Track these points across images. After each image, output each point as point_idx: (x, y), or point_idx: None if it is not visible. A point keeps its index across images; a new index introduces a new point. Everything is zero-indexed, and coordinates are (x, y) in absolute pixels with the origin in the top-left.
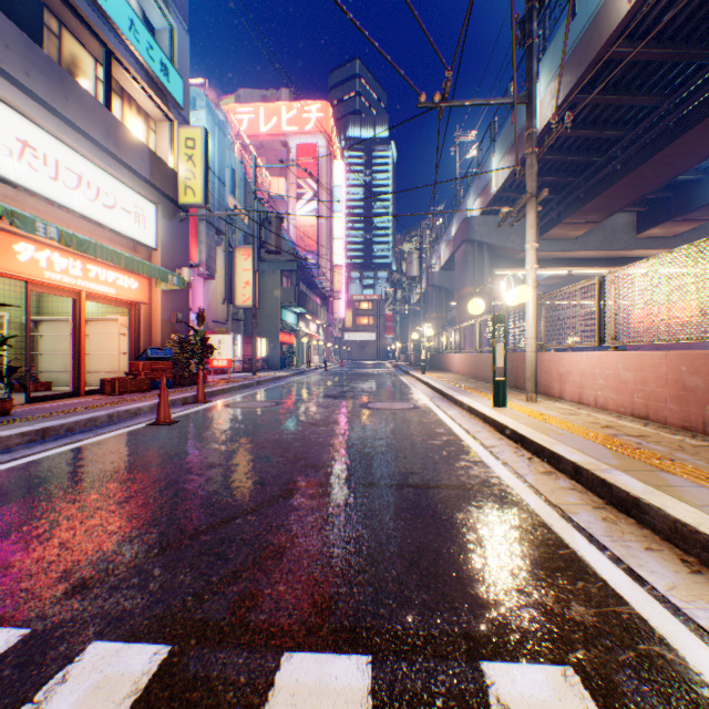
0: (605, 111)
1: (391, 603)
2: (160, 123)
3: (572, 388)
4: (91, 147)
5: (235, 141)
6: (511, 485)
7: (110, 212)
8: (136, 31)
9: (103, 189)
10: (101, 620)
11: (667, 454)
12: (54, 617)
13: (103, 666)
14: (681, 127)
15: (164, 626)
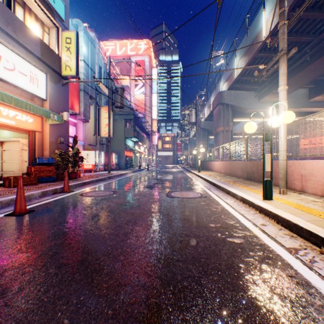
0: (304, 24)
1: None
2: (51, 29)
3: (315, 185)
4: None
5: (103, 56)
6: None
7: (9, 72)
8: None
9: (4, 57)
10: None
11: None
12: None
13: None
14: None
15: None
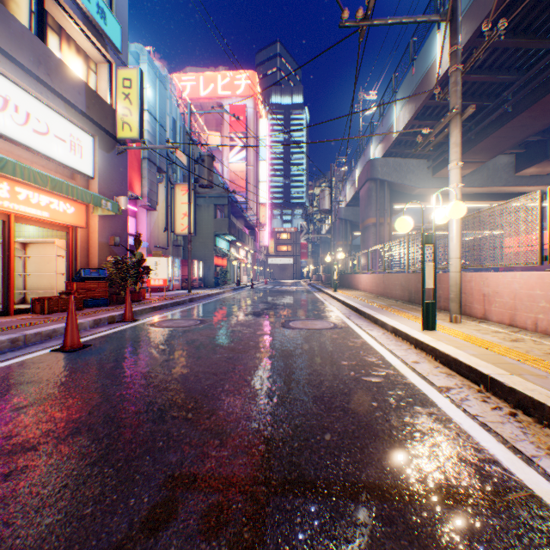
0: (501, 56)
1: None
2: (99, 65)
3: (500, 309)
4: (18, 71)
5: (178, 100)
6: (534, 489)
7: (41, 138)
8: None
9: (33, 115)
10: None
11: None
12: None
13: None
14: None
15: None
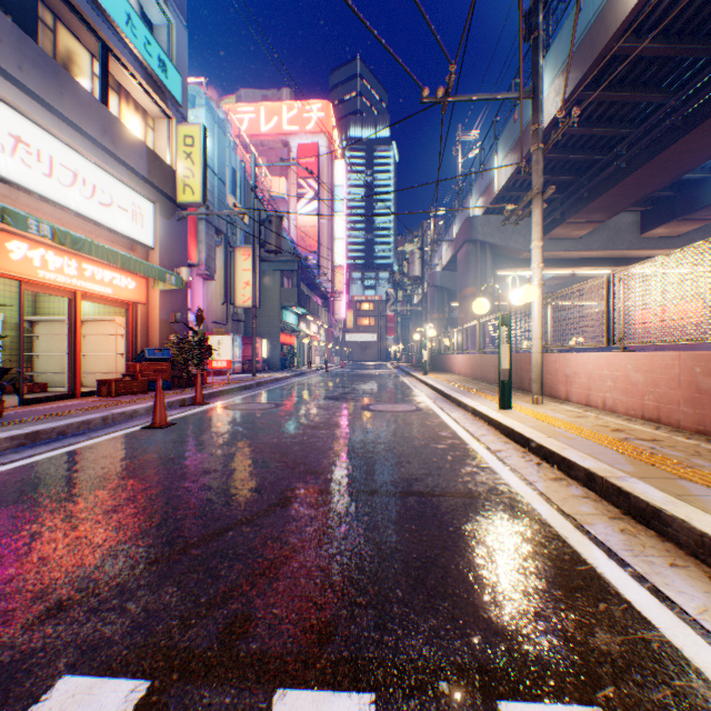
0: (610, 108)
1: (396, 629)
2: (158, 120)
3: (579, 390)
4: (86, 144)
5: (235, 140)
6: (520, 493)
7: (106, 210)
8: (133, 26)
9: (99, 187)
10: (75, 650)
11: (684, 460)
12: (23, 646)
13: (72, 707)
14: (688, 125)
15: (144, 657)
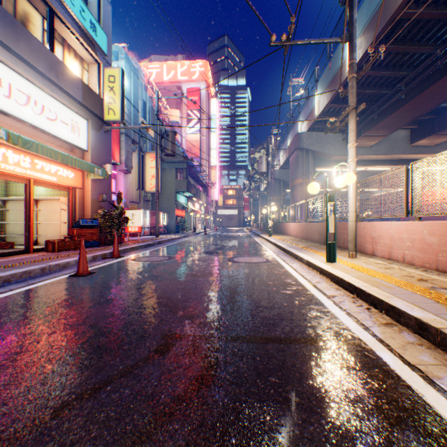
0: (395, 57)
1: None
2: (91, 65)
3: (383, 248)
4: (37, 76)
5: (146, 85)
6: (363, 339)
7: (52, 123)
8: None
9: (47, 107)
10: None
11: None
12: None
13: None
14: None
15: None
